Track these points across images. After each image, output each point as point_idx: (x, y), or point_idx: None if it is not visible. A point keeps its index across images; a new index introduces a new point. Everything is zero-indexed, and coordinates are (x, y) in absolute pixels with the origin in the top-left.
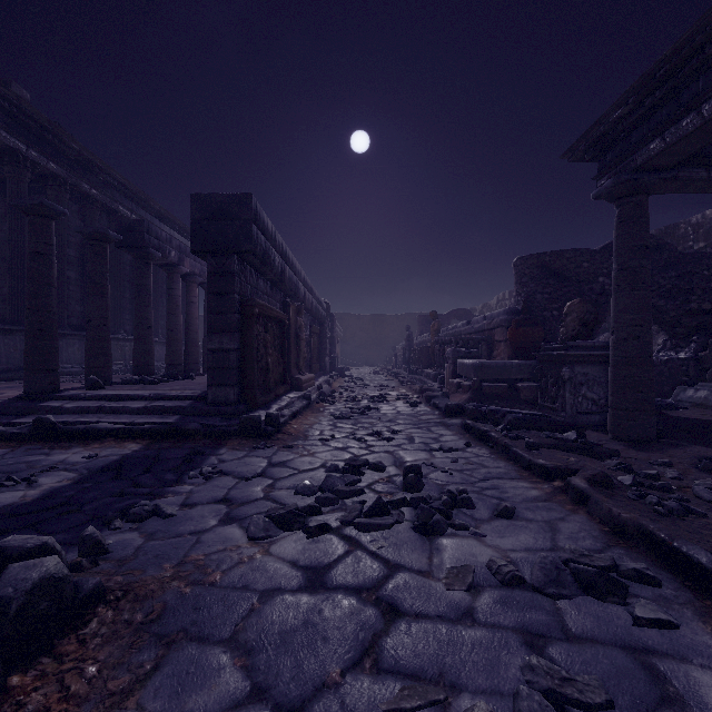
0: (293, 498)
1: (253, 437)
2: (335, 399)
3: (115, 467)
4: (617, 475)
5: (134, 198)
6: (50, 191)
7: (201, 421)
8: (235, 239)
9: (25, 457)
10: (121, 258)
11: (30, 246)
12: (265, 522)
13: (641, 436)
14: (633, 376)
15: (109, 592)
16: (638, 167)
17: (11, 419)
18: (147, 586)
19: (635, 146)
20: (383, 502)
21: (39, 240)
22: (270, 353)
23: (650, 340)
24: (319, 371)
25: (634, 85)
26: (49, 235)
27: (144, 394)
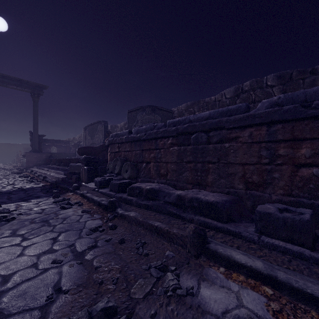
0: None
1: None
2: None
3: None
4: None
5: None
6: None
7: None
8: None
9: None
10: None
11: None
12: None
13: None
14: None
15: None
16: None
17: None
18: None
19: None
20: None
21: None
22: None
23: None
24: None
25: None
26: None
27: None
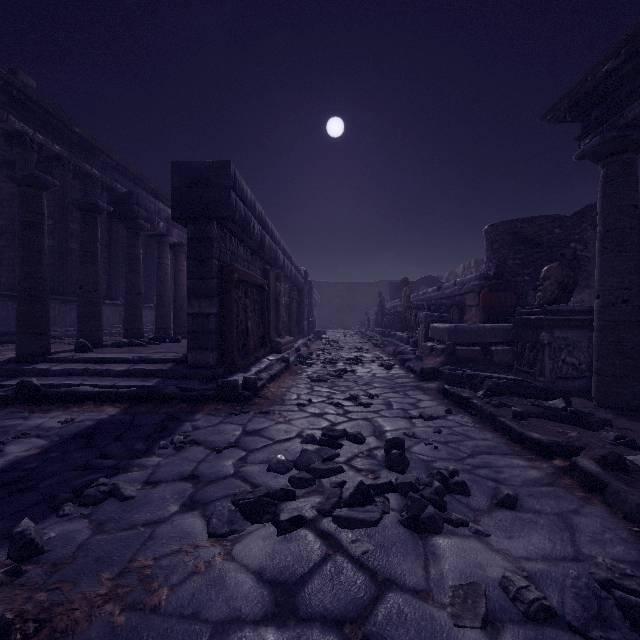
0: (265, 477)
1: (229, 402)
2: (312, 361)
3: (87, 434)
4: (623, 452)
5: (131, 177)
6: (55, 171)
7: (180, 384)
8: (214, 206)
9: (3, 421)
10: (120, 232)
11: (22, 215)
12: (230, 511)
13: (630, 404)
14: (621, 341)
15: (16, 628)
16: (628, 122)
17: (0, 381)
18: (71, 614)
19: (626, 100)
20: (365, 488)
21: (30, 210)
22: (250, 317)
23: (639, 304)
24: (298, 333)
25: (629, 32)
26: (40, 205)
27: (127, 357)
